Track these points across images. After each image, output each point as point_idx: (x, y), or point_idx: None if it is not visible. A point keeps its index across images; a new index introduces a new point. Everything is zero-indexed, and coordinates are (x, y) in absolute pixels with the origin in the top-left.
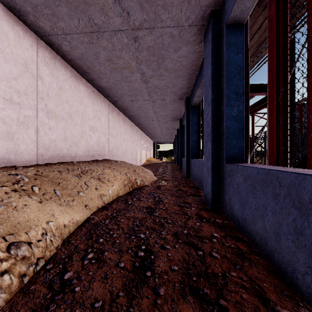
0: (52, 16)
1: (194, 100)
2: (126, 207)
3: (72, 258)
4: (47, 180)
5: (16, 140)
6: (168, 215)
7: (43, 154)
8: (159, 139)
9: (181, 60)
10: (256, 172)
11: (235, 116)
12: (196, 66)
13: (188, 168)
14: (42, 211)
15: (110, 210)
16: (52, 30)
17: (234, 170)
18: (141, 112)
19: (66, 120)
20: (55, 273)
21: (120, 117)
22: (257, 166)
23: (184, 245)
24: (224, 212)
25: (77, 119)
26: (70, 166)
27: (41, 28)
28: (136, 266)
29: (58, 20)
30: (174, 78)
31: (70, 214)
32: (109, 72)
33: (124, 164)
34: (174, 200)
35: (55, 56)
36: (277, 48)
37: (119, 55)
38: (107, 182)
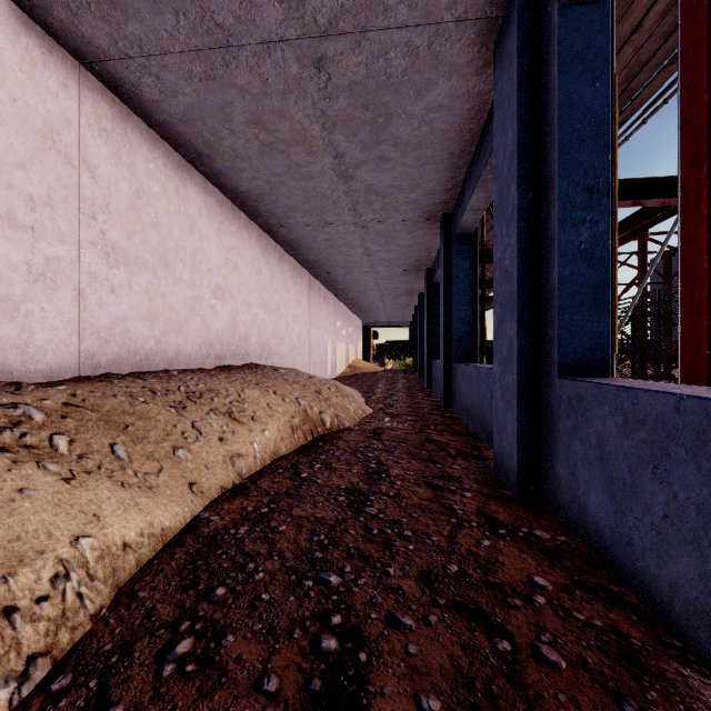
0: (112, 7)
1: (464, 219)
2: (296, 488)
3: (133, 653)
4: (94, 418)
5: (25, 318)
6: (405, 515)
7: (94, 352)
8: (377, 316)
9: (433, 119)
10: (669, 407)
11: (585, 251)
12: (471, 132)
13: (449, 386)
14: (66, 507)
15: (253, 497)
16: (114, 46)
17: (587, 398)
18: (335, 253)
19: (154, 270)
20: (73, 710)
21: (285, 265)
22: (666, 388)
23: (452, 615)
24: (556, 509)
25: (181, 269)
26: (161, 382)
27: (86, 41)
28: (315, 691)
29: (127, 18)
30: (415, 165)
31: (147, 510)
32: (258, 155)
33: (293, 375)
34: (416, 469)
35: (125, 114)
36: (710, 55)
37: (279, 109)
38: (250, 421)
